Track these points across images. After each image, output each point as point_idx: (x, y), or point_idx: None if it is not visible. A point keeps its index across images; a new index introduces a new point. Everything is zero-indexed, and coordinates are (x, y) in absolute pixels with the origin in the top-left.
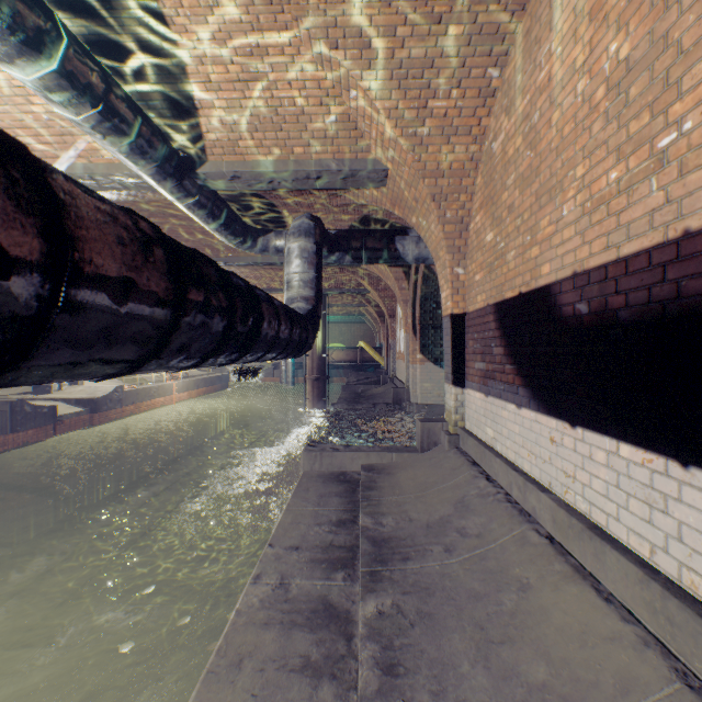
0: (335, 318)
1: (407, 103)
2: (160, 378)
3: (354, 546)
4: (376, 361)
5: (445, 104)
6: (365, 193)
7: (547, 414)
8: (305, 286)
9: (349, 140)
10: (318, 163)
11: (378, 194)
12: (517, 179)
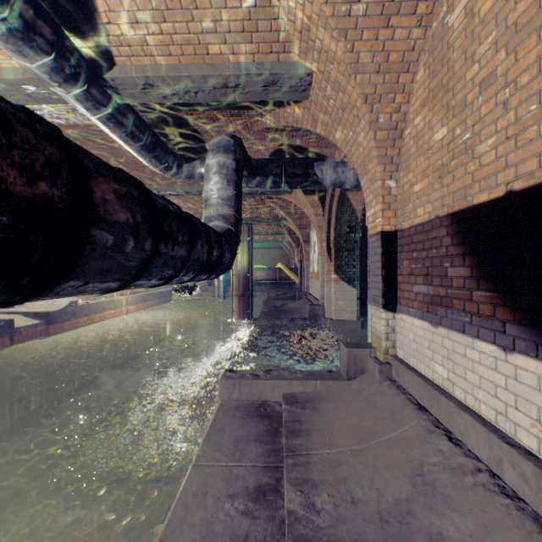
0: (258, 244)
1: None
2: (112, 294)
3: None
4: (292, 279)
5: None
6: (286, 112)
7: None
8: (224, 204)
9: (270, 35)
10: (236, 67)
11: (300, 111)
12: (502, 35)
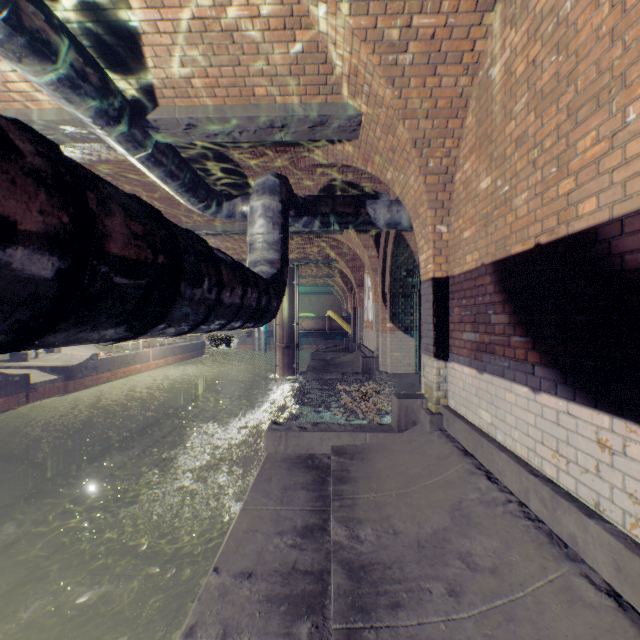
0: (304, 289)
1: (387, 20)
2: (138, 346)
3: (324, 572)
4: (344, 329)
5: (434, 22)
6: (335, 150)
7: (593, 406)
8: (269, 248)
9: (317, 78)
10: (283, 108)
11: (350, 149)
12: (532, 99)
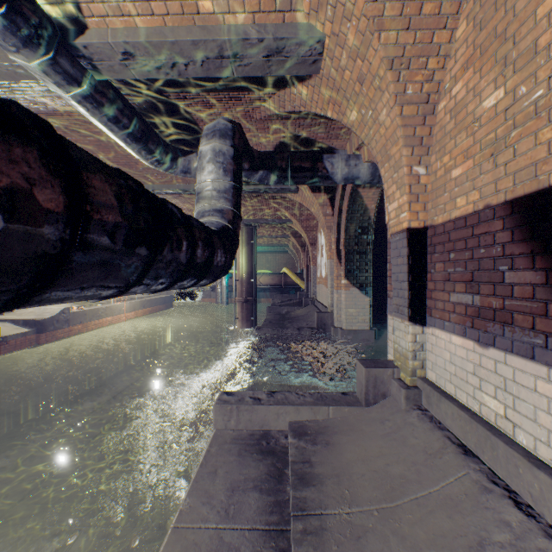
0: (262, 248)
1: None
2: (110, 300)
3: None
4: (297, 285)
5: None
6: (293, 93)
7: None
8: (219, 197)
9: None
10: (233, 30)
11: (309, 90)
12: None
